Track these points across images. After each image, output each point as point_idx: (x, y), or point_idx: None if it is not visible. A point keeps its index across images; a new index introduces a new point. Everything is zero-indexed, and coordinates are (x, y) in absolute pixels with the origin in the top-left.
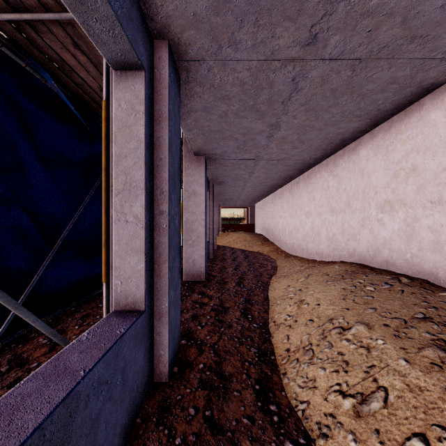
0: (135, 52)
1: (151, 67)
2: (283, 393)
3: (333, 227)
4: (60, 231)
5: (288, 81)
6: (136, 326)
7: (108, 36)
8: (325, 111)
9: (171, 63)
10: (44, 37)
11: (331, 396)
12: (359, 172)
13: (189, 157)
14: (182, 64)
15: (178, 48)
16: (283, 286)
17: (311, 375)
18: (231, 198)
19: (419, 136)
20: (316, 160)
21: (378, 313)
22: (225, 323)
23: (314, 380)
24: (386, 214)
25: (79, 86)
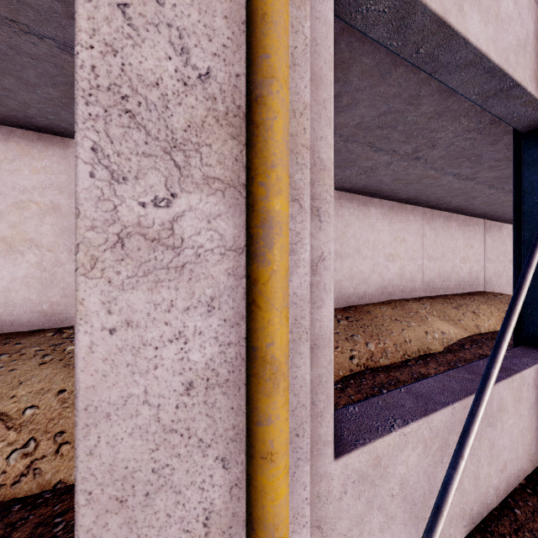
0: None
1: None
2: None
3: None
4: None
5: None
6: None
7: (366, 0)
8: (1, 71)
9: None
10: None
11: None
12: None
13: None
14: None
15: None
16: None
17: None
18: None
19: (63, 176)
20: None
21: None
22: None
23: None
24: None
25: None
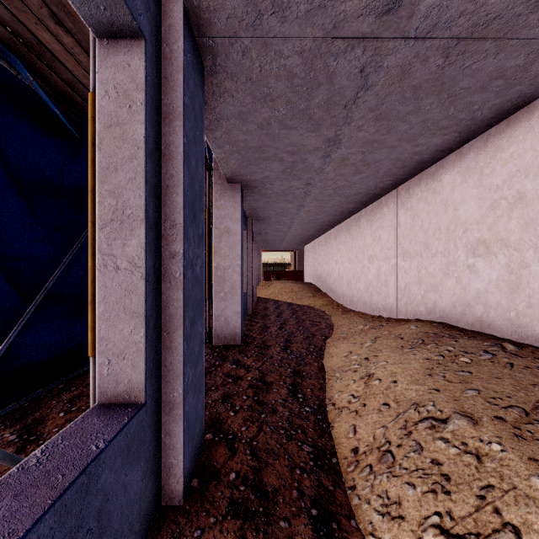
0: (126, 4)
1: (157, 38)
2: (353, 522)
3: (405, 275)
4: (44, 280)
5: (355, 73)
6: (127, 432)
7: None
8: (401, 119)
9: (187, 36)
10: (8, 6)
11: (428, 534)
12: (441, 204)
13: (220, 184)
14: (206, 43)
15: (198, 15)
16: (344, 353)
17: (393, 496)
18: (274, 238)
19: (528, 154)
20: (383, 190)
21: (483, 398)
22: (267, 405)
23: (399, 504)
24: (480, 259)
25: (68, 83)
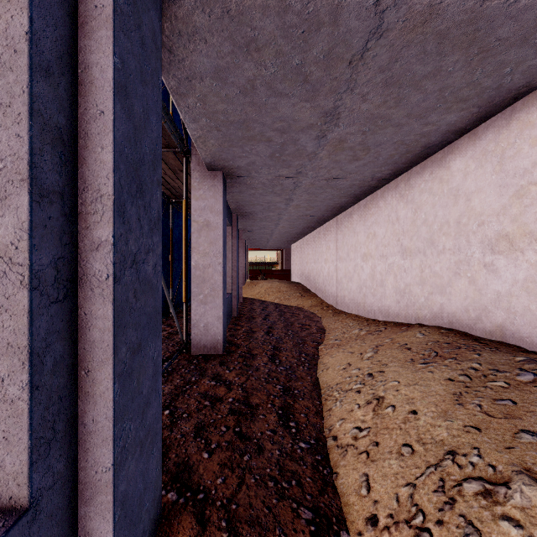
0: None
1: None
2: None
3: (405, 275)
4: None
5: (368, 8)
6: None
7: None
8: (415, 86)
9: None
10: None
11: None
12: (450, 194)
13: (199, 171)
14: None
15: None
16: (341, 365)
17: None
18: (261, 236)
19: None
20: (379, 181)
21: None
22: (251, 441)
23: None
24: (501, 256)
25: None
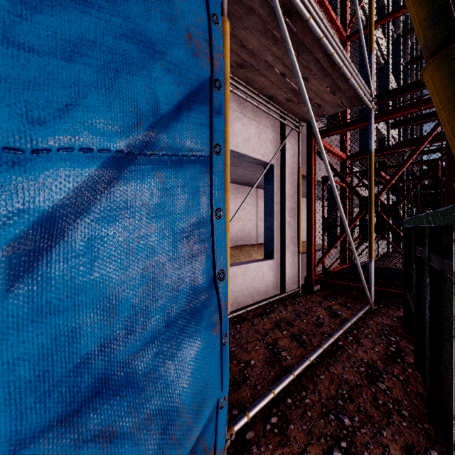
0: None
1: None
2: None
3: None
4: None
5: None
6: None
7: None
8: None
9: None
10: None
11: None
12: None
13: None
14: None
15: None
16: None
17: None
18: None
19: None
20: None
21: None
22: None
23: None
24: None
25: None
